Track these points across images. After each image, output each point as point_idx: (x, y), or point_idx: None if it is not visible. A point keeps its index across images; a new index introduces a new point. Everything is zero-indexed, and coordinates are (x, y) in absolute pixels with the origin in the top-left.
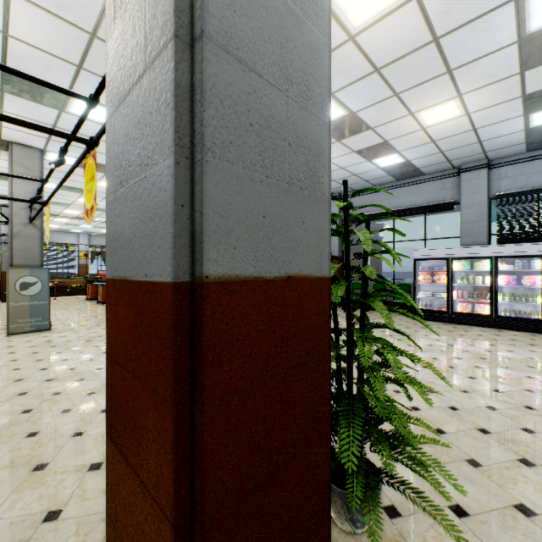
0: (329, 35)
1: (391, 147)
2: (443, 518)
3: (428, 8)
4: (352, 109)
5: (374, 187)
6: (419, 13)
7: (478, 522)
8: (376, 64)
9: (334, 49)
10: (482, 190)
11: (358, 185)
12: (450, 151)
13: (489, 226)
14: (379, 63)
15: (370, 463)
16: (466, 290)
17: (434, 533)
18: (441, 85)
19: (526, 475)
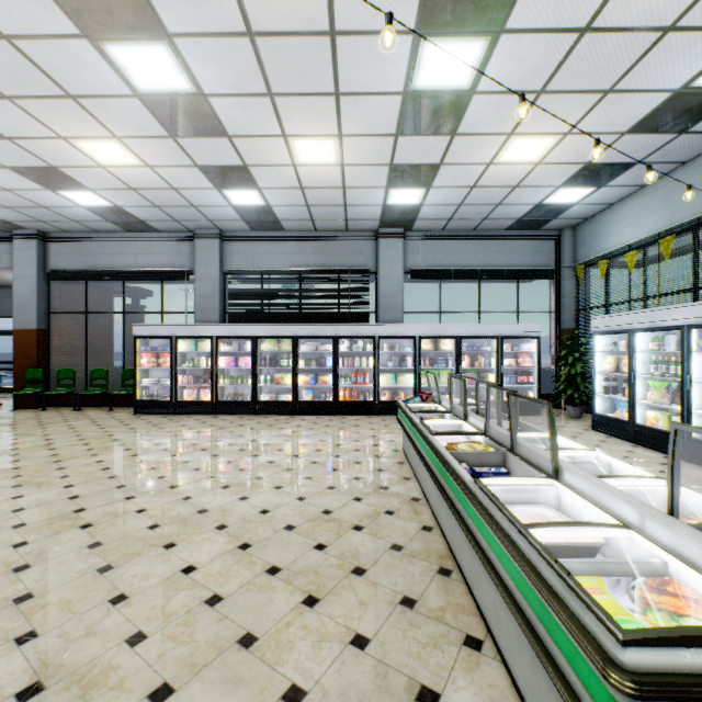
0: None
1: (74, 180)
2: None
3: None
4: None
5: (97, 234)
6: None
7: None
8: None
9: None
10: (215, 263)
11: (66, 224)
12: (168, 208)
13: (225, 303)
14: None
15: None
16: (198, 373)
17: None
18: (76, 112)
19: None
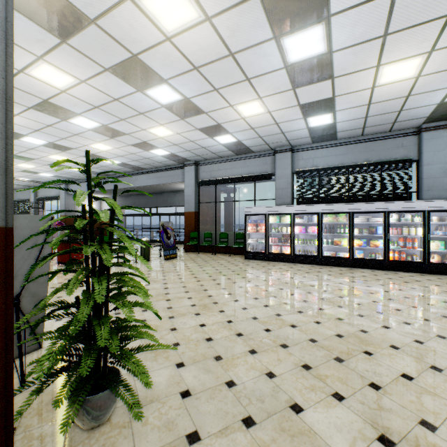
0: (3, 32)
1: (225, 129)
2: (134, 401)
3: (220, 30)
4: (186, 95)
5: (221, 158)
6: (214, 32)
7: (194, 398)
8: (194, 64)
9: (156, 44)
10: (288, 167)
11: (209, 155)
12: (266, 137)
13: (293, 192)
14: (196, 63)
15: (101, 372)
16: (278, 236)
17: (157, 414)
18: (246, 88)
19: (247, 360)
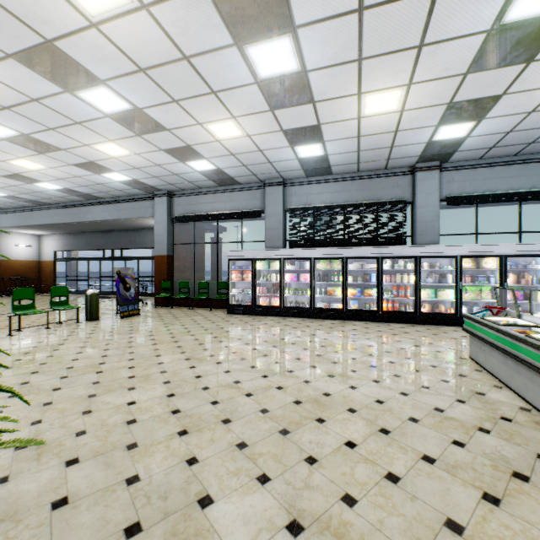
0: None
1: (198, 153)
2: None
3: (164, 24)
4: (137, 105)
5: (201, 189)
6: (157, 26)
7: (70, 508)
8: (138, 64)
9: (78, 30)
10: (279, 203)
11: (184, 185)
12: (252, 166)
13: (285, 233)
14: (142, 64)
15: None
16: (268, 286)
17: (0, 539)
18: (213, 103)
19: (170, 445)
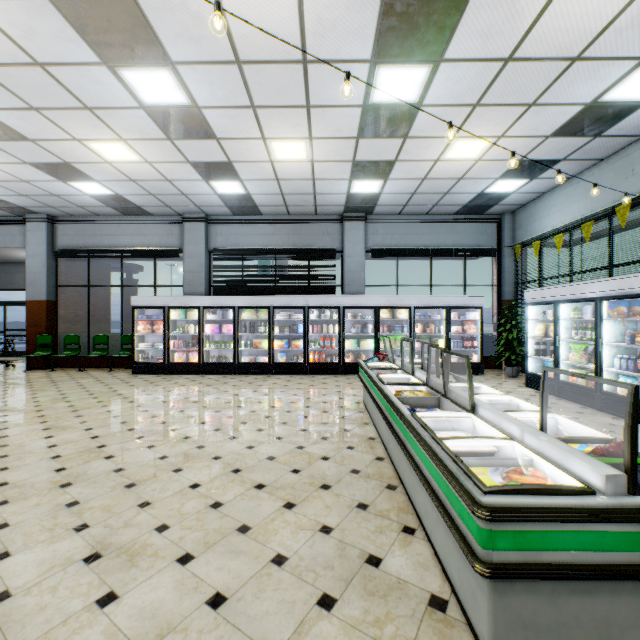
0: None
1: (83, 173)
2: None
3: None
4: None
5: (99, 217)
6: None
7: None
8: None
9: None
10: (201, 243)
11: (73, 209)
12: (162, 196)
13: (210, 278)
14: None
15: None
16: (187, 339)
17: None
18: (91, 120)
19: None
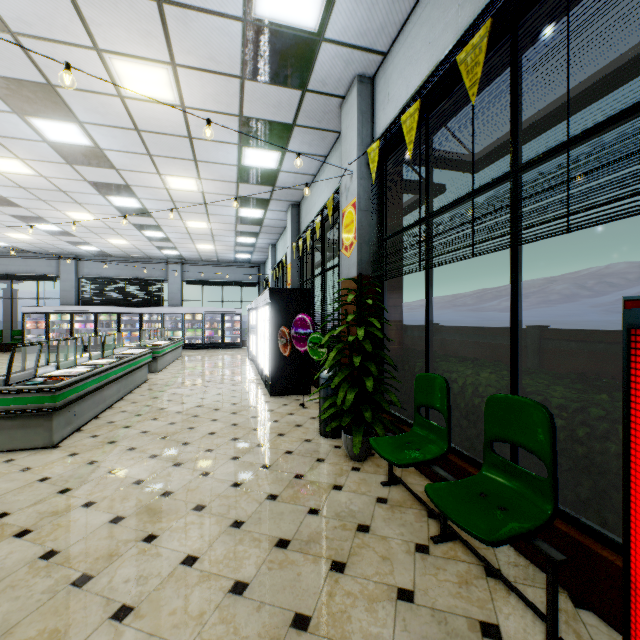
0: None
1: None
2: None
3: None
4: None
5: None
6: None
7: None
8: None
9: None
10: (73, 273)
11: None
12: (45, 248)
13: (79, 294)
14: None
15: None
16: (62, 332)
17: None
18: (10, 229)
19: None
